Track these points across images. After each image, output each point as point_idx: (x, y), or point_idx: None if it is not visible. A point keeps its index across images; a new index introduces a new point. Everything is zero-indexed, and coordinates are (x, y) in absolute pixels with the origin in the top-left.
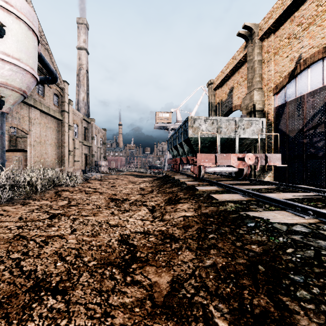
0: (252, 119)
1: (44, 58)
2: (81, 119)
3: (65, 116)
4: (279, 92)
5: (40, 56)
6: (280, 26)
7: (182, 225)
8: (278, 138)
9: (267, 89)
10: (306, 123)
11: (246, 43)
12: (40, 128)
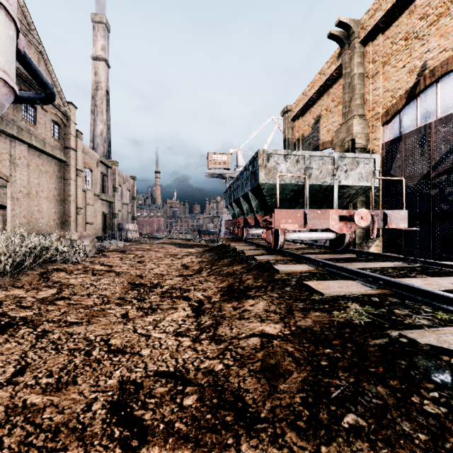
0: (359, 156)
1: (30, 62)
2: (97, 161)
3: (70, 155)
4: (391, 120)
5: (24, 58)
6: (393, 22)
7: (260, 365)
8: (403, 186)
9: (372, 117)
10: (435, 165)
11: (340, 48)
12: (29, 173)
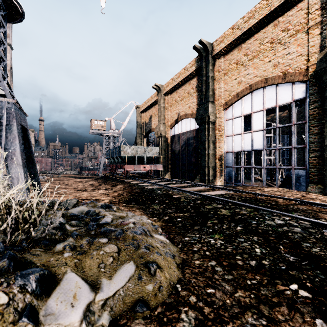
0: (152, 147)
1: None
2: None
3: None
4: (172, 128)
5: None
6: (173, 92)
7: (119, 188)
8: (161, 158)
9: (167, 125)
10: (181, 147)
11: (157, 93)
12: None
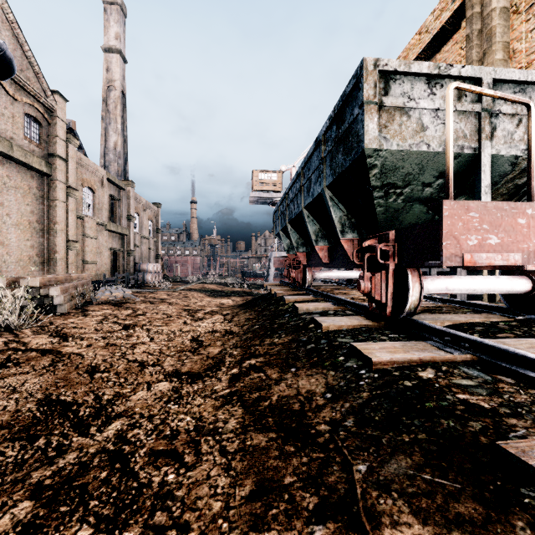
0: None
1: None
2: (102, 179)
3: (57, 166)
4: None
5: None
6: None
7: None
8: None
9: None
10: None
11: None
12: None
